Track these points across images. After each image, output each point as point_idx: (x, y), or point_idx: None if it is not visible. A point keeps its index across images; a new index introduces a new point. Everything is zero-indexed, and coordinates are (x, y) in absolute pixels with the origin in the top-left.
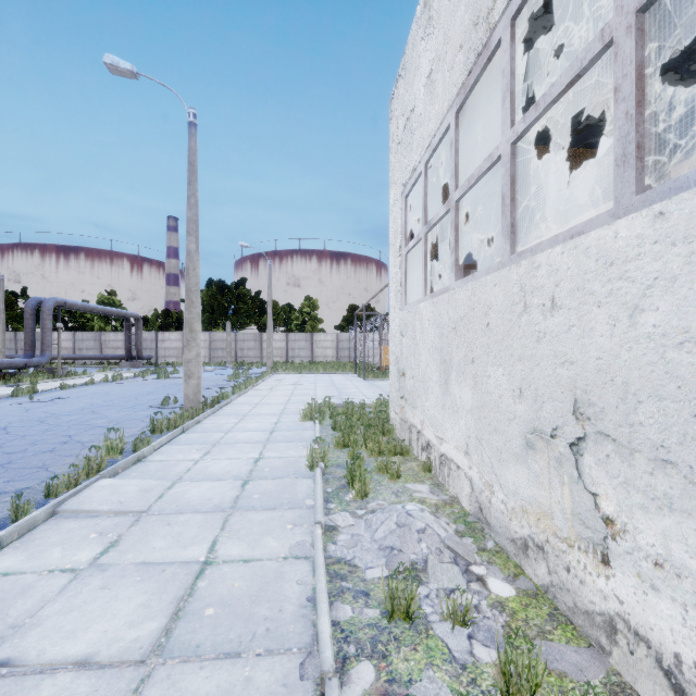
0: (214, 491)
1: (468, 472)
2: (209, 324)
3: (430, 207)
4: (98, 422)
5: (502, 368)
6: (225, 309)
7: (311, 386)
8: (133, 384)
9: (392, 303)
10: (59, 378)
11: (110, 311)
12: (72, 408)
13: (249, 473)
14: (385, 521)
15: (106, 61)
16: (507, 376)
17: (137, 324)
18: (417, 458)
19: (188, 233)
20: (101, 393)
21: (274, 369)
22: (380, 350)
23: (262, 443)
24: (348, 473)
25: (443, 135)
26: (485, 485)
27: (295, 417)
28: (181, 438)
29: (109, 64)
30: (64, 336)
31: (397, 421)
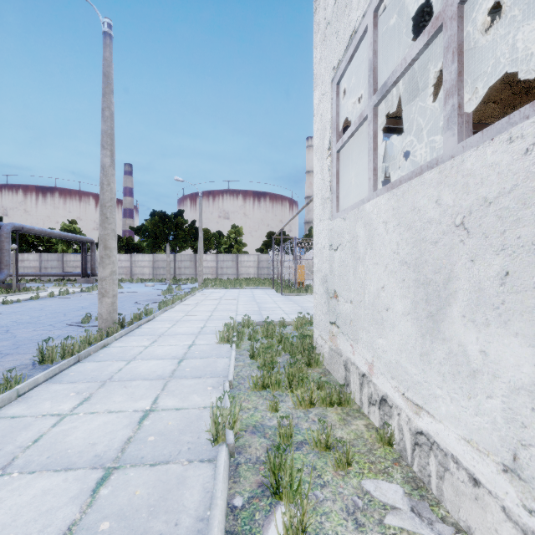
0: (40, 505)
1: (518, 514)
2: (153, 247)
3: (380, 70)
4: None
5: None
6: (166, 235)
7: (234, 301)
8: (74, 299)
9: (317, 215)
10: (12, 293)
11: (66, 236)
12: None
13: (121, 449)
14: None
15: None
16: None
17: (91, 247)
18: (360, 410)
19: (102, 146)
20: (37, 308)
21: (204, 284)
22: (295, 269)
23: (164, 379)
24: (270, 471)
25: None
26: None
27: (212, 337)
28: (70, 371)
29: None
30: (32, 257)
31: (325, 349)
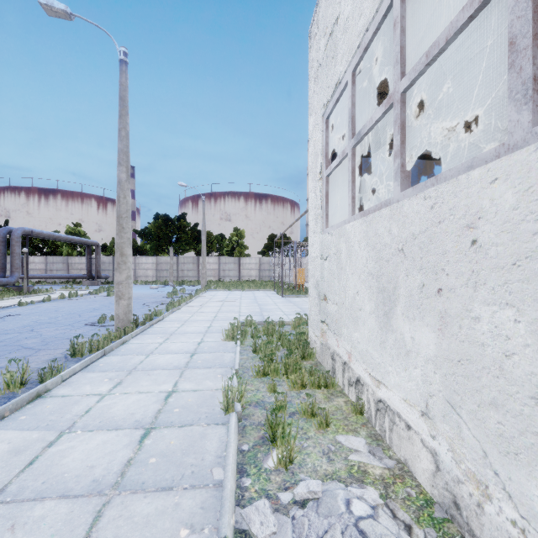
0: (104, 449)
1: (428, 441)
2: (156, 250)
3: (357, 118)
4: (28, 342)
5: (515, 310)
6: (169, 238)
7: (237, 303)
8: (84, 301)
9: (311, 228)
10: (23, 296)
11: (72, 239)
12: (15, 325)
13: (155, 416)
14: (324, 537)
15: (40, 1)
16: (529, 325)
17: (96, 250)
18: (342, 391)
19: (119, 163)
20: (52, 309)
21: (207, 287)
22: (295, 272)
23: (180, 369)
24: (268, 426)
25: (379, 23)
26: (467, 476)
27: (218, 335)
28: (99, 363)
29: (44, 4)
30: (38, 260)
31: (317, 344)
